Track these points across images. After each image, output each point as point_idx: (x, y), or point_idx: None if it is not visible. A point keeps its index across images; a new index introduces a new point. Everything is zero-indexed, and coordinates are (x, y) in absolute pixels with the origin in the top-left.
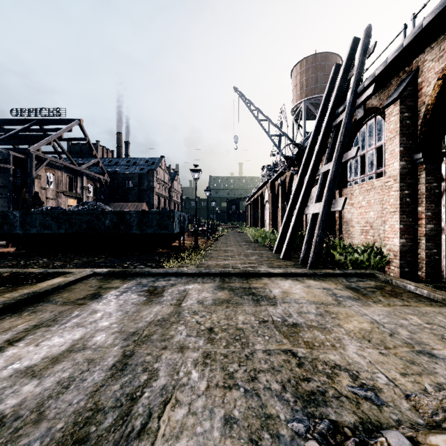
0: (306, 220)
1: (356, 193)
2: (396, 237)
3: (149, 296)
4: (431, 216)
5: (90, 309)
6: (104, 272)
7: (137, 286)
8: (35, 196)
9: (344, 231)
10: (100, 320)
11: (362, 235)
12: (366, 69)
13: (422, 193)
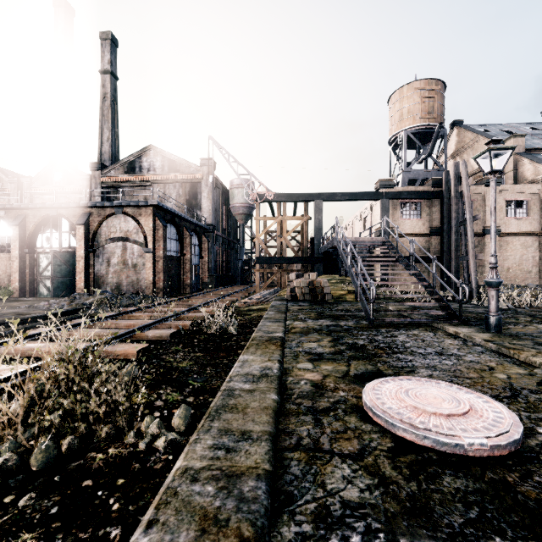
0: None
1: None
2: (18, 282)
3: None
4: (31, 274)
5: None
6: None
7: None
8: None
9: None
10: None
11: None
12: None
13: (28, 265)
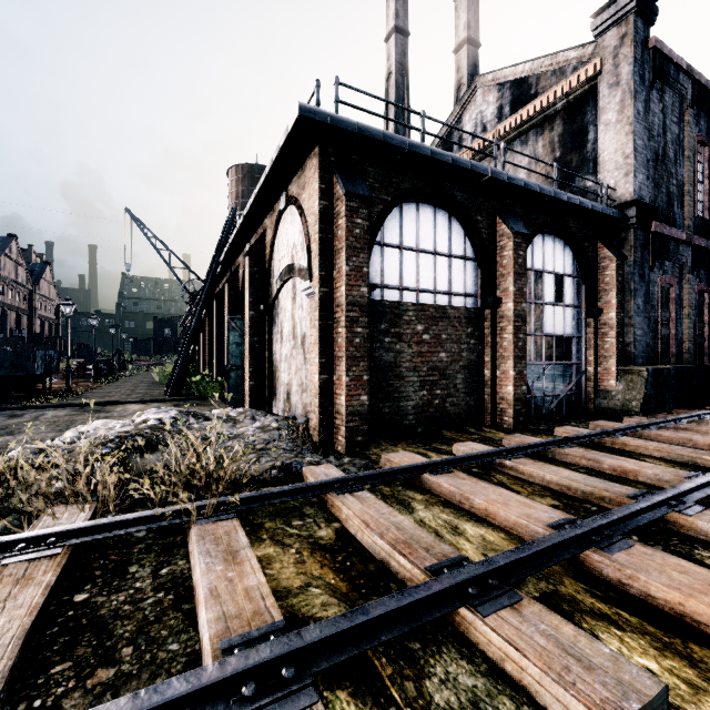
0: None
1: None
2: None
3: (11, 417)
4: None
5: None
6: None
7: None
8: None
9: None
10: None
11: None
12: None
13: None
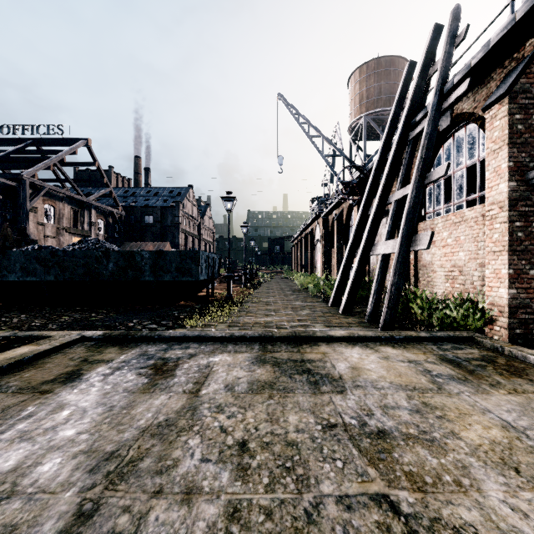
0: (369, 263)
1: (439, 227)
2: (503, 287)
3: (153, 376)
4: None
5: (54, 402)
6: (97, 335)
7: (140, 357)
8: (21, 232)
9: (422, 278)
10: (63, 424)
11: (448, 283)
12: (454, 62)
13: None
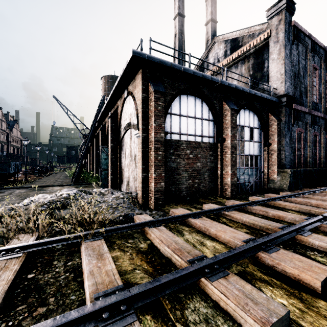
0: None
1: None
2: None
3: None
4: None
5: None
6: None
7: None
8: None
9: None
10: None
11: None
12: None
13: None
